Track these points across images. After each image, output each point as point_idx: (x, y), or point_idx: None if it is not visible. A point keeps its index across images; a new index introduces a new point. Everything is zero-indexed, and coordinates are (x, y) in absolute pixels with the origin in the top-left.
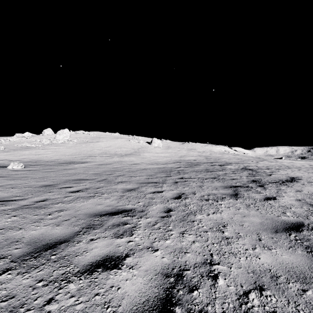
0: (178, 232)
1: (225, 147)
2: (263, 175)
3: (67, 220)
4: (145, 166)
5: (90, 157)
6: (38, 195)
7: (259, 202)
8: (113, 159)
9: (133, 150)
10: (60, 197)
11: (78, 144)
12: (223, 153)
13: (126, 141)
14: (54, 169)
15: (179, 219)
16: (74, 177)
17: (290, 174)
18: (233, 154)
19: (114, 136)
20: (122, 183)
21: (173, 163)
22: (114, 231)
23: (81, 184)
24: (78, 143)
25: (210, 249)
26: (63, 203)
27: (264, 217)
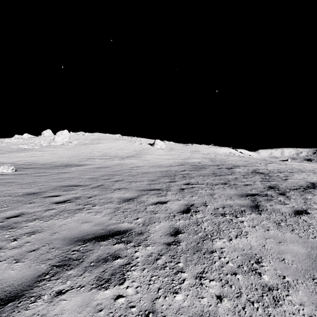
0: (193, 275)
1: (230, 149)
2: (279, 180)
3: (35, 250)
4: (146, 169)
5: (89, 160)
6: (14, 208)
7: (290, 218)
8: (113, 161)
9: (135, 152)
10: (40, 210)
11: (77, 145)
12: (228, 155)
13: (128, 142)
14: (47, 173)
15: (192, 248)
16: (66, 183)
17: (308, 179)
18: (239, 156)
19: (115, 137)
20: (120, 190)
21: (177, 165)
22: (98, 272)
23: (71, 192)
24: (77, 144)
25: (249, 316)
26: (40, 219)
27: (308, 245)
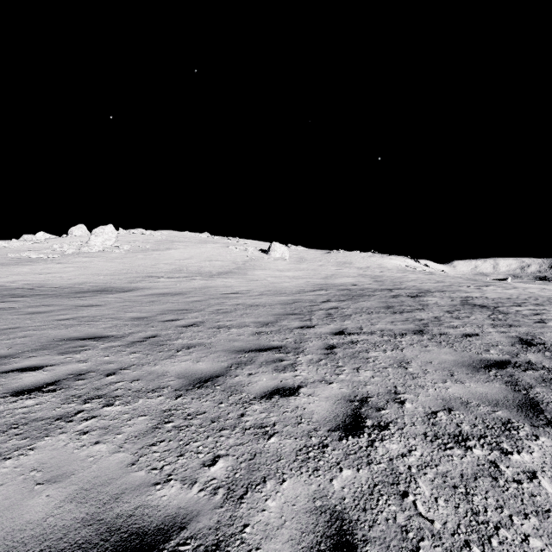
0: None
1: (406, 260)
2: (530, 324)
3: None
4: (254, 298)
5: (148, 279)
6: None
7: None
8: (193, 282)
9: (235, 265)
10: None
11: (130, 253)
12: (405, 270)
13: (223, 247)
14: (56, 306)
15: None
16: (80, 330)
17: None
18: (424, 273)
19: (199, 238)
20: (189, 350)
21: (313, 290)
22: None
23: (77, 356)
24: (129, 251)
25: None
26: None
27: None
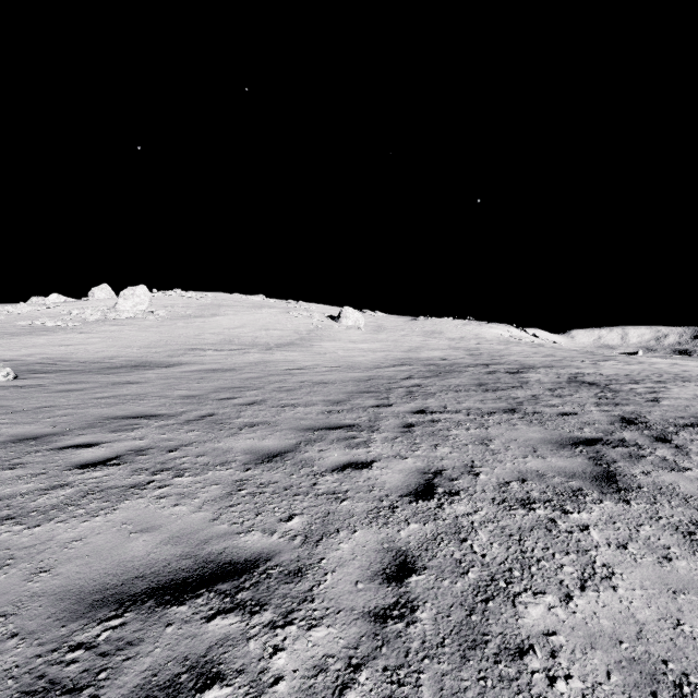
0: None
1: (510, 329)
2: (640, 402)
3: None
4: (322, 375)
5: (192, 352)
6: None
7: None
8: (247, 356)
9: (297, 335)
10: (30, 489)
11: (168, 320)
12: (508, 341)
13: (282, 313)
14: (88, 383)
15: (454, 632)
16: (125, 409)
17: None
18: (531, 345)
19: (253, 302)
20: (253, 428)
21: (393, 366)
22: None
23: (131, 434)
24: (167, 317)
25: None
26: (18, 521)
27: None
